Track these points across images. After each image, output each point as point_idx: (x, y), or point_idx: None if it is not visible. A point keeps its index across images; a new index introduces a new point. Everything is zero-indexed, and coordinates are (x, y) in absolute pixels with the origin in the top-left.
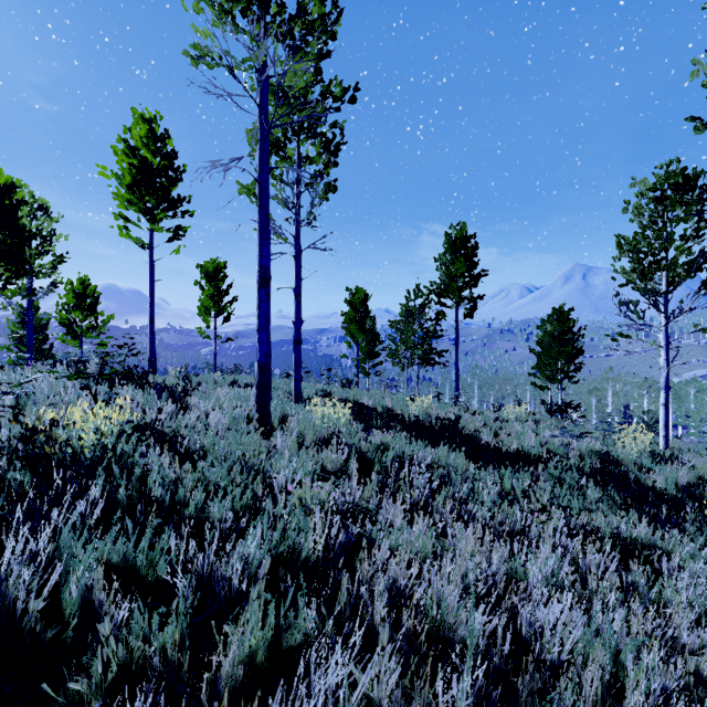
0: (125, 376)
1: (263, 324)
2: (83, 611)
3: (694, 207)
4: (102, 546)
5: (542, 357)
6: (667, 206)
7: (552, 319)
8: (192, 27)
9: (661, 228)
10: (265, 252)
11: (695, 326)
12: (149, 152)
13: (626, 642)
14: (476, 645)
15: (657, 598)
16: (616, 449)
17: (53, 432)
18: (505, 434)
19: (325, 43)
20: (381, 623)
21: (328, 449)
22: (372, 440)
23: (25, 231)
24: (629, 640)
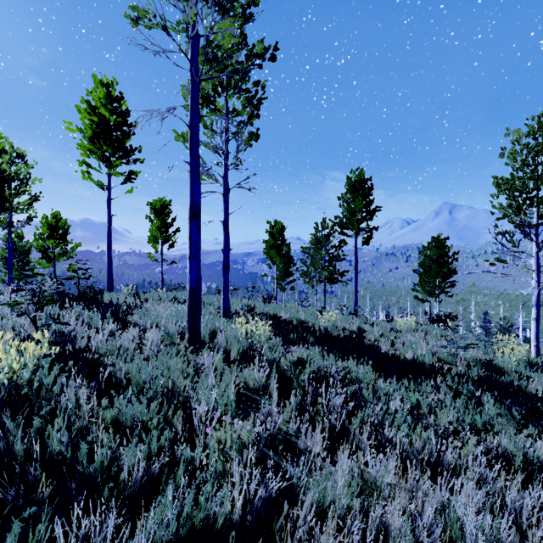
0: (79, 296)
1: (194, 252)
2: None
3: None
4: None
5: (423, 276)
6: (539, 151)
7: (432, 246)
8: None
9: (534, 169)
10: (196, 189)
11: None
12: (107, 111)
13: None
14: None
15: None
16: (497, 358)
17: None
18: (399, 343)
19: (248, 5)
20: None
21: (250, 366)
22: (290, 356)
23: (5, 175)
24: None
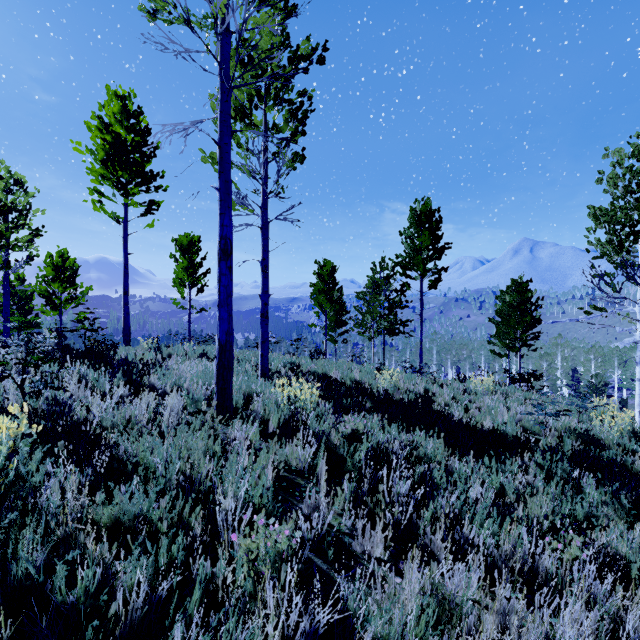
0: (85, 351)
1: (224, 299)
2: None
3: None
4: None
5: (501, 326)
6: None
7: (511, 290)
8: None
9: (639, 198)
10: (226, 221)
11: None
12: (122, 128)
13: None
14: None
15: None
16: (595, 427)
17: None
18: (475, 408)
19: None
20: None
21: (293, 442)
22: (343, 428)
23: (1, 205)
24: None
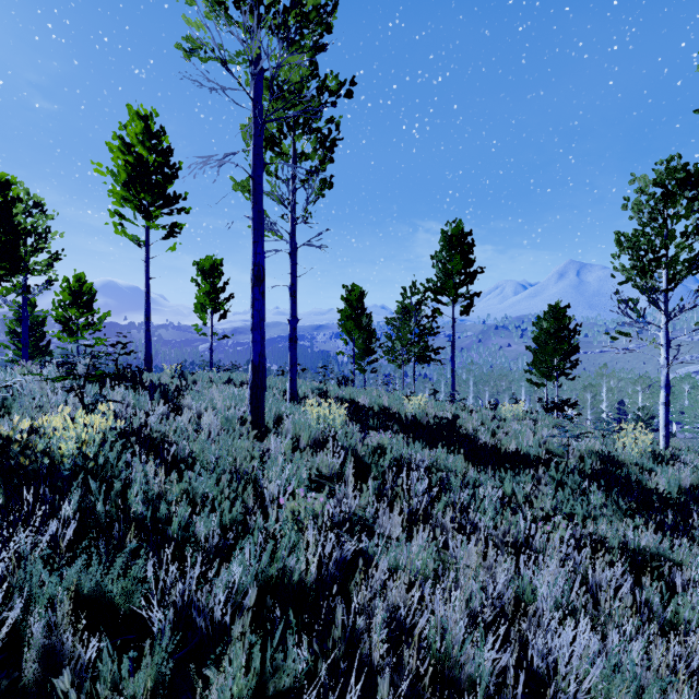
0: (118, 375)
1: (257, 323)
2: (45, 653)
3: (695, 203)
4: (72, 573)
5: (538, 354)
6: (668, 202)
7: (548, 316)
8: (184, 17)
9: (661, 224)
10: (259, 249)
11: (696, 324)
12: (145, 149)
13: (647, 675)
14: (485, 686)
15: (673, 618)
16: (617, 449)
17: (33, 439)
18: (503, 433)
19: (320, 36)
20: (380, 661)
21: (323, 452)
22: (369, 442)
23: (20, 228)
24: (649, 672)
